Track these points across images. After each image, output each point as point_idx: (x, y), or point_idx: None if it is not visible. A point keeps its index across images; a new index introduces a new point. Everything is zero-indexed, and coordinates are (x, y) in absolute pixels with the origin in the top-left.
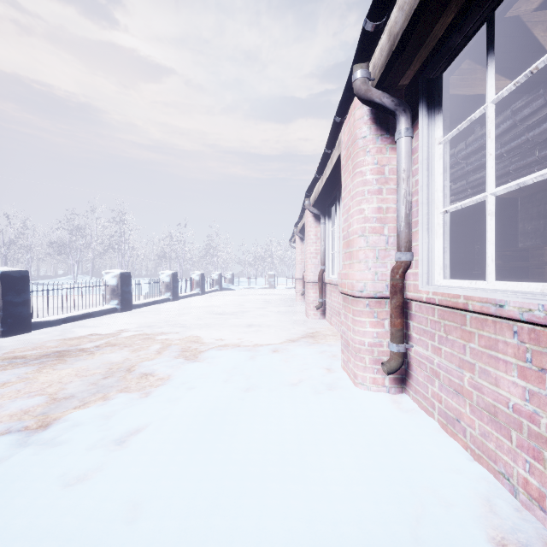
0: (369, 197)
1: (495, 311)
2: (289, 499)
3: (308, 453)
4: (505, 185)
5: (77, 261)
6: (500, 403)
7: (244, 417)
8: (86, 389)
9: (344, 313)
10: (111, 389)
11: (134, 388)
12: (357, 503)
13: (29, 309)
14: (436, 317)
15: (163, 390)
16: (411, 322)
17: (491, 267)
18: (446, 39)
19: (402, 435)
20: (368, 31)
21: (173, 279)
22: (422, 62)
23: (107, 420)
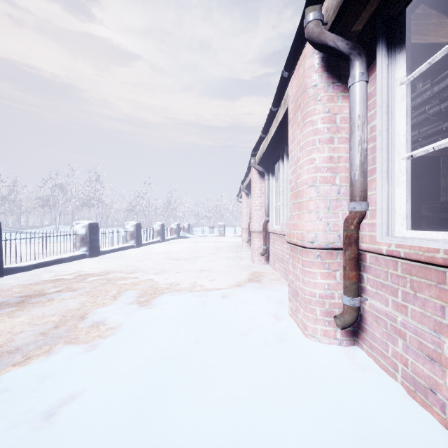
0: (320, 147)
1: None
2: None
3: (263, 435)
4: None
5: (59, 213)
6: None
7: (190, 380)
8: (34, 340)
9: (291, 262)
10: (59, 340)
11: (82, 339)
12: None
13: (1, 256)
14: (399, 271)
15: (111, 342)
16: (365, 274)
17: None
18: None
19: (367, 406)
20: None
21: (137, 229)
22: (380, 1)
23: (42, 384)
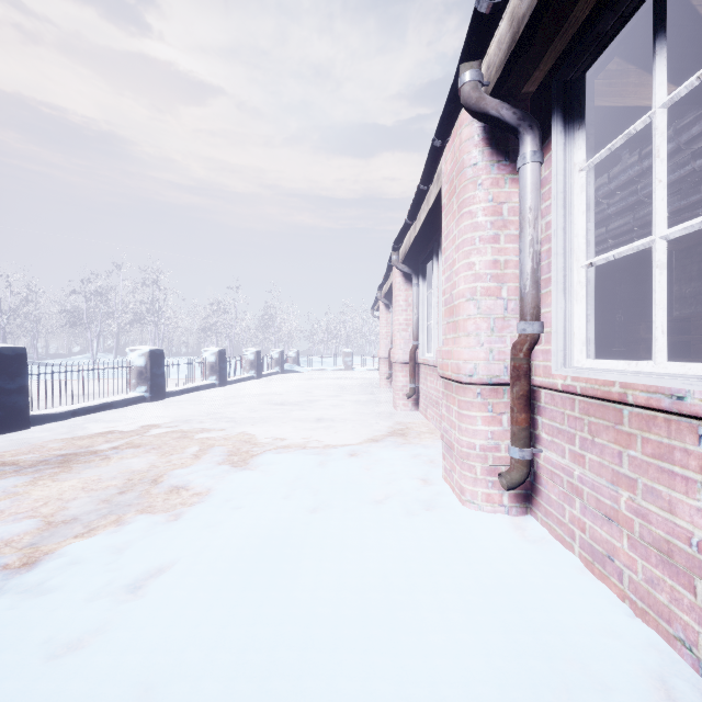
0: (481, 247)
1: (670, 405)
2: (373, 681)
3: (399, 606)
4: (683, 224)
5: (97, 334)
6: (677, 538)
7: (309, 551)
8: (95, 509)
9: (445, 404)
10: (129, 509)
11: (160, 507)
12: (473, 688)
13: (27, 399)
14: (576, 412)
15: (199, 510)
16: (539, 418)
17: (661, 341)
18: (592, 23)
19: (530, 578)
20: (482, 13)
21: (220, 359)
22: (556, 59)
23: (118, 556)
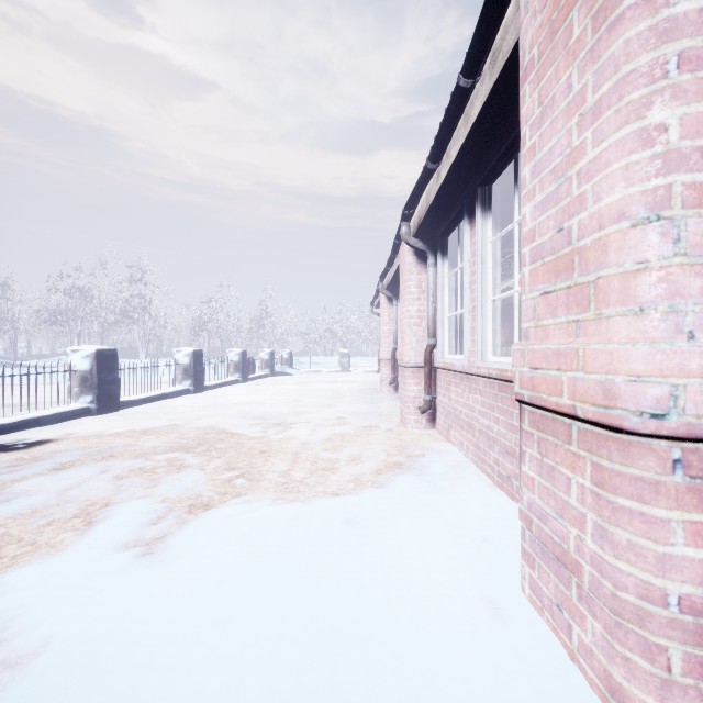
0: (687, 79)
1: None
2: None
3: None
4: None
5: (77, 334)
6: None
7: None
8: None
9: (536, 459)
10: None
11: None
12: None
13: None
14: None
15: None
16: None
17: None
18: None
19: None
20: None
21: (196, 361)
22: None
23: None
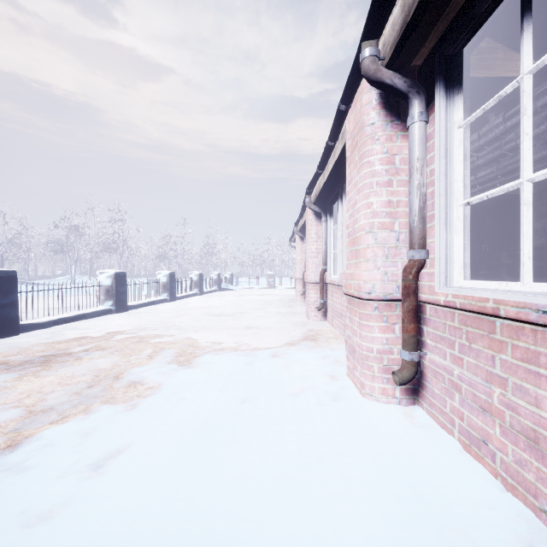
0: (378, 190)
1: (536, 318)
2: None
3: (312, 482)
4: (546, 169)
5: (74, 260)
6: (543, 428)
7: (239, 435)
8: (68, 400)
9: (349, 316)
10: (95, 400)
11: (120, 399)
12: None
13: (17, 311)
14: (456, 323)
15: (152, 401)
16: (425, 327)
17: (528, 265)
18: (469, 7)
19: (419, 458)
20: None
21: (171, 280)
22: (439, 38)
23: (85, 439)
